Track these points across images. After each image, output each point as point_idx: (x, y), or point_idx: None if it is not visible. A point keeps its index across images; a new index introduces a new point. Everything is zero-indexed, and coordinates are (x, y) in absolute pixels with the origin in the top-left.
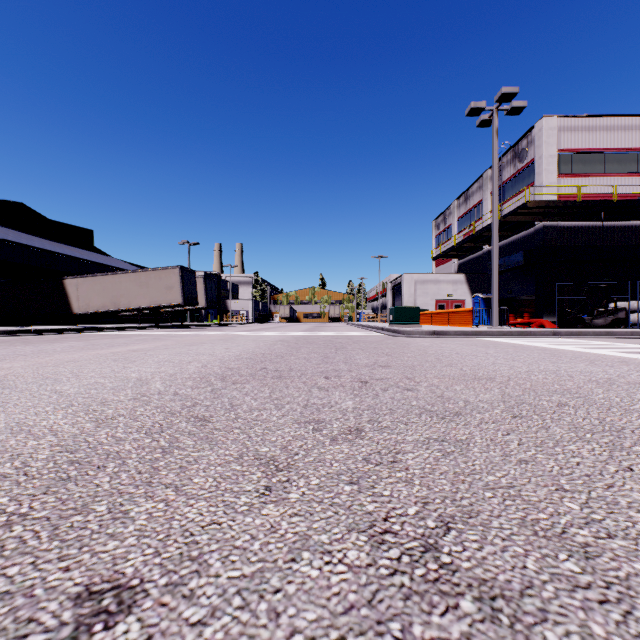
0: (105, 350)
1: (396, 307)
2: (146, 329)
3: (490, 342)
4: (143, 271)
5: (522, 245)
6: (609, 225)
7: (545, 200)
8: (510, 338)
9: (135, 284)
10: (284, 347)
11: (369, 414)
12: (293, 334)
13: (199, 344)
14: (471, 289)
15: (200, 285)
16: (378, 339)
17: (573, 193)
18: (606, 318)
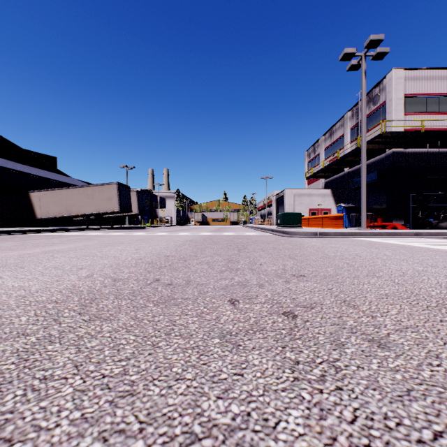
0: (20, 251)
1: (283, 213)
2: (91, 230)
3: (371, 242)
4: (89, 186)
5: (375, 167)
6: (443, 151)
7: (396, 131)
8: (381, 238)
9: (83, 196)
10: (190, 248)
11: None
12: (202, 234)
13: (116, 244)
14: (335, 200)
15: (134, 197)
16: (272, 239)
17: (418, 126)
18: None
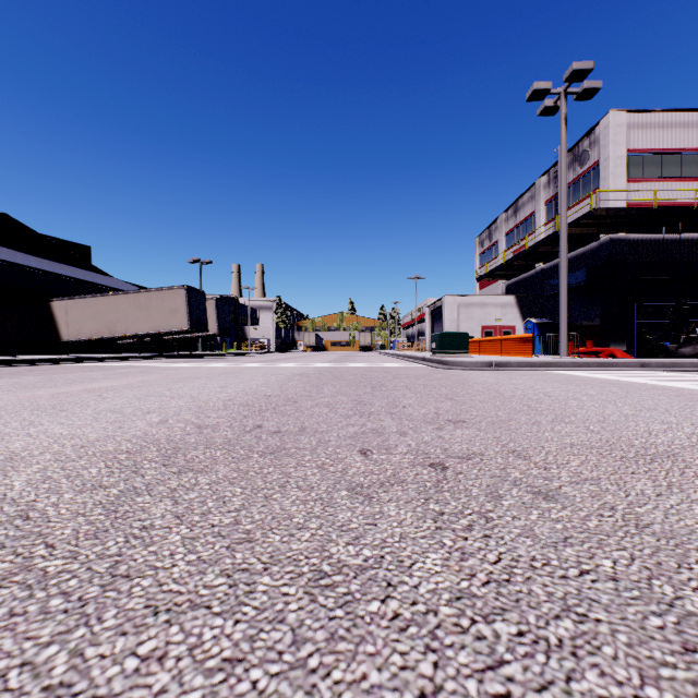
0: (51, 389)
1: (440, 333)
2: (145, 359)
3: (571, 377)
4: (143, 292)
5: (583, 262)
6: (687, 238)
7: (615, 207)
8: (588, 371)
9: (134, 307)
10: (301, 384)
11: (520, 651)
12: (317, 365)
13: (190, 380)
14: (522, 313)
15: (211, 308)
16: (423, 372)
17: (648, 199)
18: (695, 346)
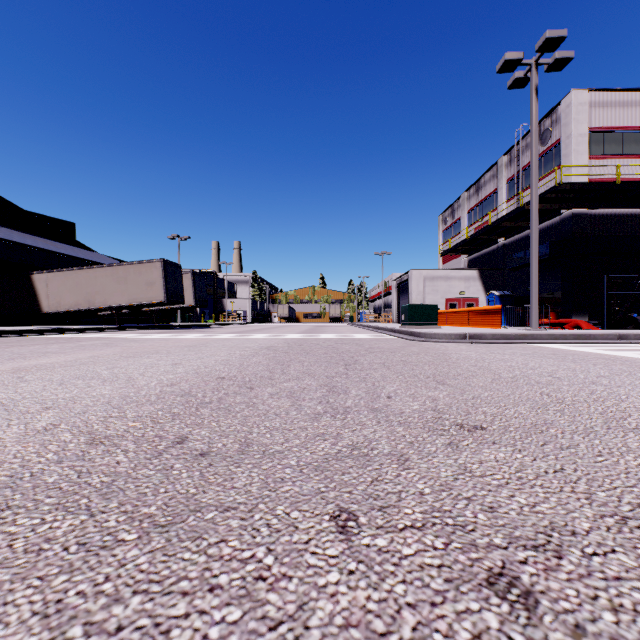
0: None
1: (410, 305)
2: (122, 330)
3: (556, 350)
4: (121, 265)
5: (545, 237)
6: None
7: (579, 182)
8: (566, 343)
9: (112, 279)
10: (265, 361)
11: None
12: (287, 337)
13: (146, 354)
14: (485, 286)
15: (188, 281)
16: (396, 345)
17: (612, 174)
18: None
